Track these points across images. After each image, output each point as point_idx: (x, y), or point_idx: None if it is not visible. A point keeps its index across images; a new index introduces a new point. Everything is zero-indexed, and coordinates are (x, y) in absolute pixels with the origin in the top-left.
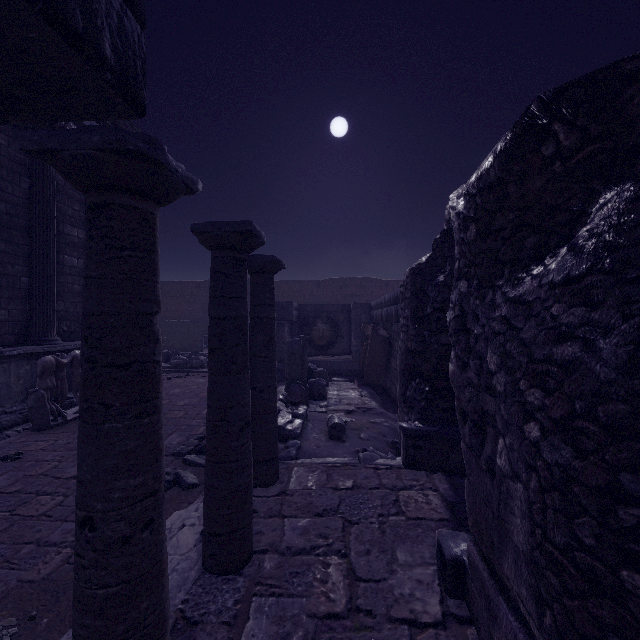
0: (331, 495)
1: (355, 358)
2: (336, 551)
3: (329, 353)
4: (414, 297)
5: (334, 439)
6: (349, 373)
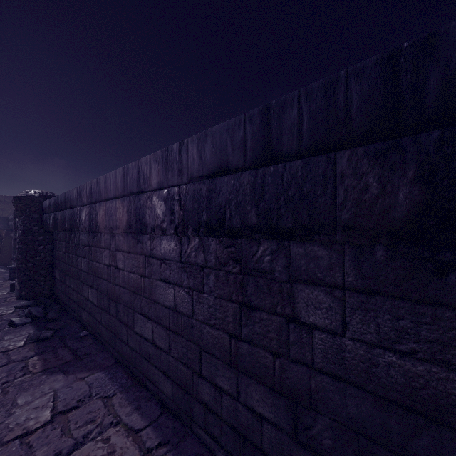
0: None
1: None
2: None
3: None
4: (15, 219)
5: None
6: None
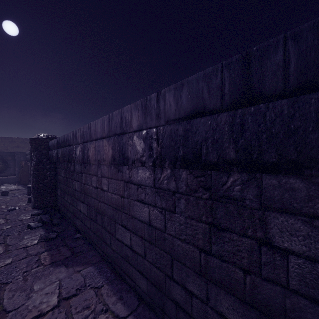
0: (2, 201)
1: (17, 176)
2: (3, 205)
3: (1, 175)
4: (31, 154)
5: (4, 195)
6: (14, 183)
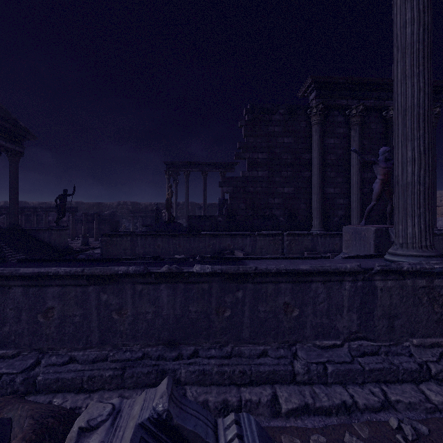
0: None
1: None
2: None
3: None
4: None
5: None
6: None
